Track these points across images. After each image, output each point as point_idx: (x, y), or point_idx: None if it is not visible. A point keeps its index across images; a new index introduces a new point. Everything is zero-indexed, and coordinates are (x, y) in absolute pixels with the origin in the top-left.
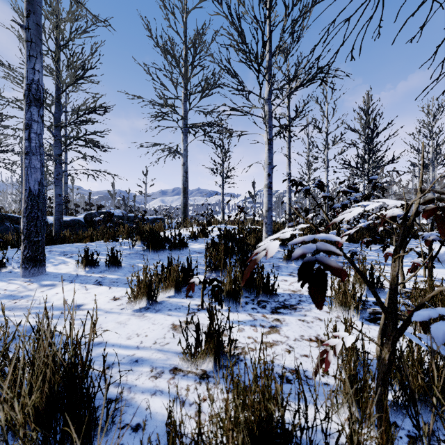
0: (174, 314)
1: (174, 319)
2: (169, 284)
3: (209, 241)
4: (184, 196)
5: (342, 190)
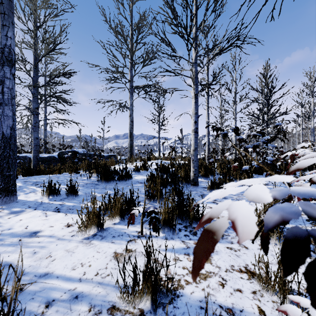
0: (117, 241)
1: (117, 247)
2: (114, 212)
3: (149, 173)
4: (130, 139)
5: (252, 134)
